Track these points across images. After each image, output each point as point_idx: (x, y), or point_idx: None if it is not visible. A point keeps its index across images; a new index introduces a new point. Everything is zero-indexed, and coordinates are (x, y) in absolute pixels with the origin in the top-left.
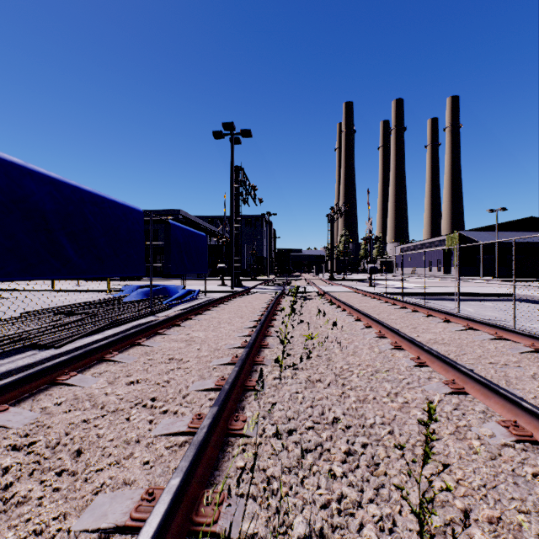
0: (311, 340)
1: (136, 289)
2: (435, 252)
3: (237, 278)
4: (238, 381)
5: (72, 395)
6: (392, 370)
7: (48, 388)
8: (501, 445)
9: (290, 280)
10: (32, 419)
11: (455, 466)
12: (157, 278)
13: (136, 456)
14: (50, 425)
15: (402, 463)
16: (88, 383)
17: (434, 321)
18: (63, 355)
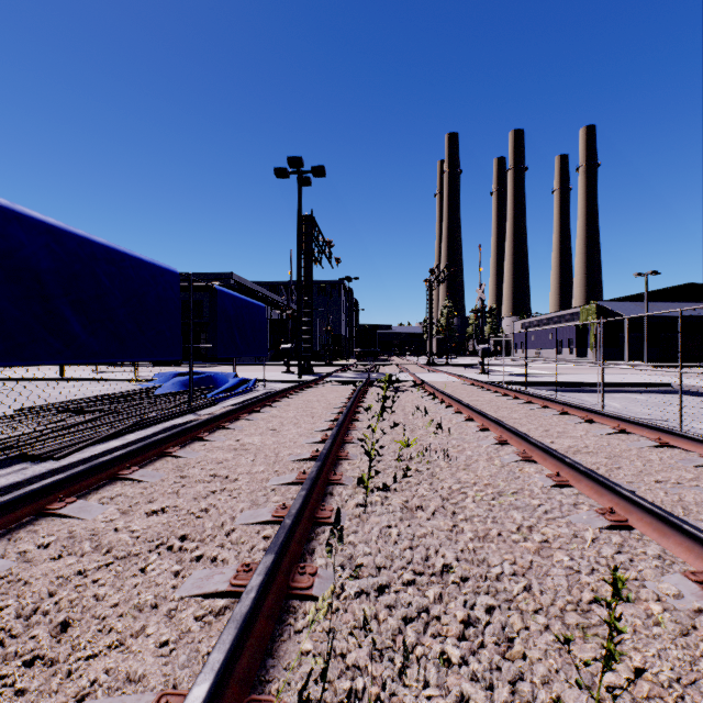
0: (406, 448)
1: (173, 377)
2: (566, 328)
3: (307, 363)
4: (306, 511)
5: (65, 532)
6: (522, 491)
7: (33, 521)
8: (694, 612)
9: (377, 365)
10: (2, 571)
11: (628, 646)
12: (201, 363)
13: (149, 633)
14: (28, 581)
15: (549, 640)
16: (92, 513)
17: (571, 421)
18: (63, 471)
